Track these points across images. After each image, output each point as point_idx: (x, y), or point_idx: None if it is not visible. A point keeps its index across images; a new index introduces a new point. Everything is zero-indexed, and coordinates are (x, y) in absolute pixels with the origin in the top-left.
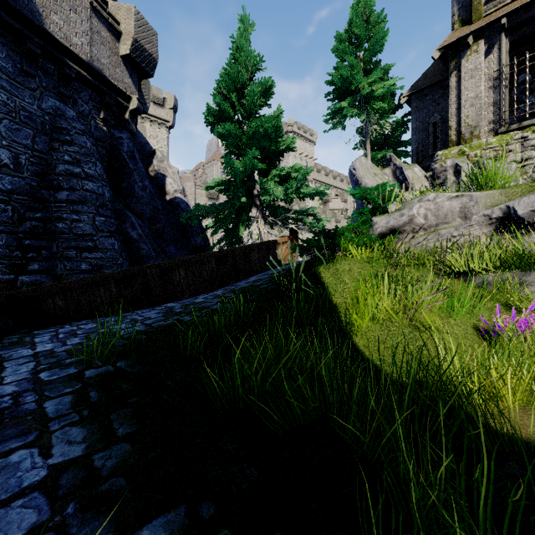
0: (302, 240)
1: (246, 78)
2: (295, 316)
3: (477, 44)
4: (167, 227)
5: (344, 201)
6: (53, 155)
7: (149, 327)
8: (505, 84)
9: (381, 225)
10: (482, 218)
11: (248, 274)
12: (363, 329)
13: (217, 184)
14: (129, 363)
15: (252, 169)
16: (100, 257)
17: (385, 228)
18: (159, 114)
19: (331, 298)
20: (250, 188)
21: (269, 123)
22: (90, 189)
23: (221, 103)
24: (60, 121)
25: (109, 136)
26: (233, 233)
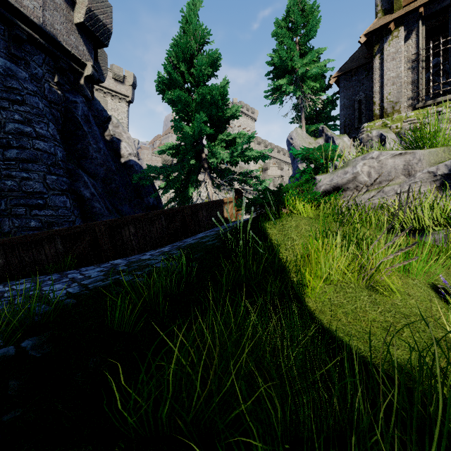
0: (247, 198)
1: (194, 49)
2: (242, 277)
3: (398, 30)
4: (121, 187)
5: (281, 169)
6: (2, 114)
7: (83, 288)
8: (422, 65)
9: (325, 182)
10: (427, 175)
11: (197, 231)
12: (316, 290)
13: (169, 148)
14: (39, 341)
15: (201, 134)
16: (51, 215)
17: (329, 186)
18: (119, 90)
19: (279, 256)
20: (199, 152)
21: (216, 90)
22: (41, 148)
23: (171, 71)
24: (11, 81)
25: (63, 100)
26: (183, 193)
